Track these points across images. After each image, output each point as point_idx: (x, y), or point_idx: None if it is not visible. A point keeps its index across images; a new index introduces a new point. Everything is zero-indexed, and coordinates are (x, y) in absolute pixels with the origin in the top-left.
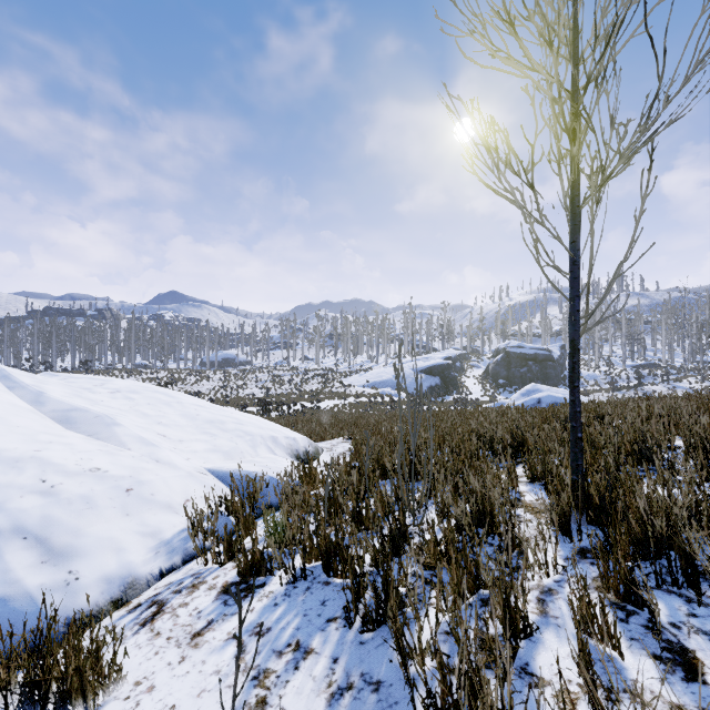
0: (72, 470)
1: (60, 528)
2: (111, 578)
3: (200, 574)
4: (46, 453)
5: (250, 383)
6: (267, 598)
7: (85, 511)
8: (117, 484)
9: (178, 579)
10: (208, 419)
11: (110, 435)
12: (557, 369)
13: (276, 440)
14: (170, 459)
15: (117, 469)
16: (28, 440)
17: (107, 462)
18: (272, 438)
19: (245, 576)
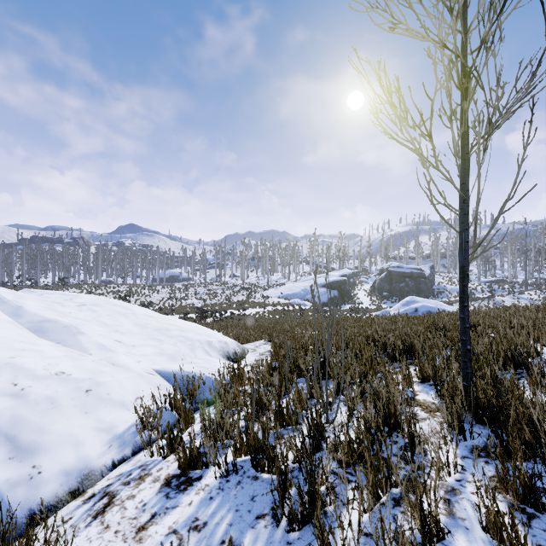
0: (40, 374)
1: (27, 426)
2: (70, 471)
3: (146, 465)
4: (19, 359)
5: (190, 295)
6: (204, 491)
7: (50, 411)
8: (78, 386)
9: (127, 470)
10: (156, 327)
11: (75, 342)
12: (428, 284)
13: (211, 344)
14: (124, 363)
15: (78, 373)
16: (4, 349)
17: (70, 366)
18: (208, 342)
19: (185, 469)
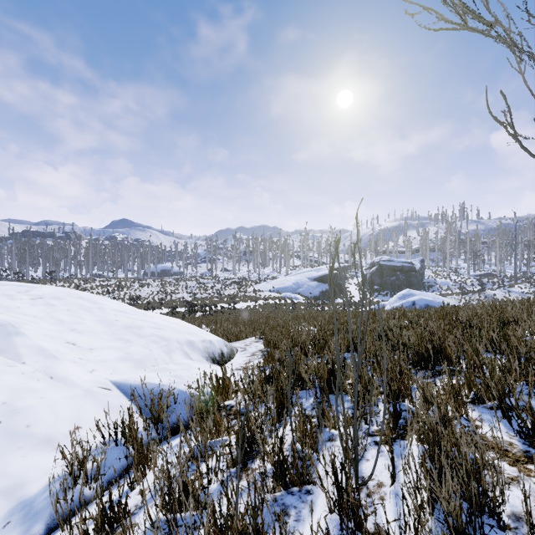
0: None
1: None
2: None
3: None
4: None
5: (181, 289)
6: None
7: None
8: None
9: None
10: (125, 325)
11: (7, 346)
12: (418, 278)
13: (193, 344)
14: (67, 374)
15: None
16: None
17: None
18: (188, 342)
19: None
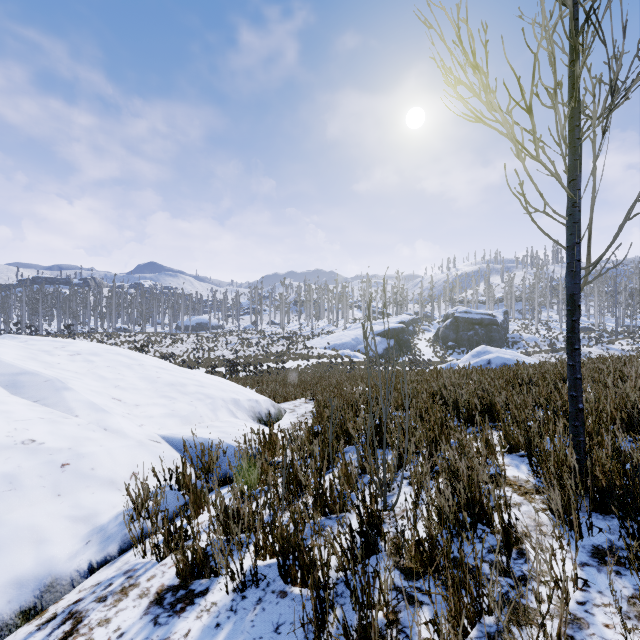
0: (0, 443)
1: None
2: (24, 580)
3: (134, 571)
4: None
5: (220, 345)
6: (208, 614)
7: (6, 494)
8: (50, 458)
9: (107, 578)
10: (168, 382)
11: (58, 400)
12: (501, 333)
13: (238, 403)
14: (120, 427)
15: (54, 441)
16: None
17: (45, 432)
18: (234, 401)
19: (185, 578)
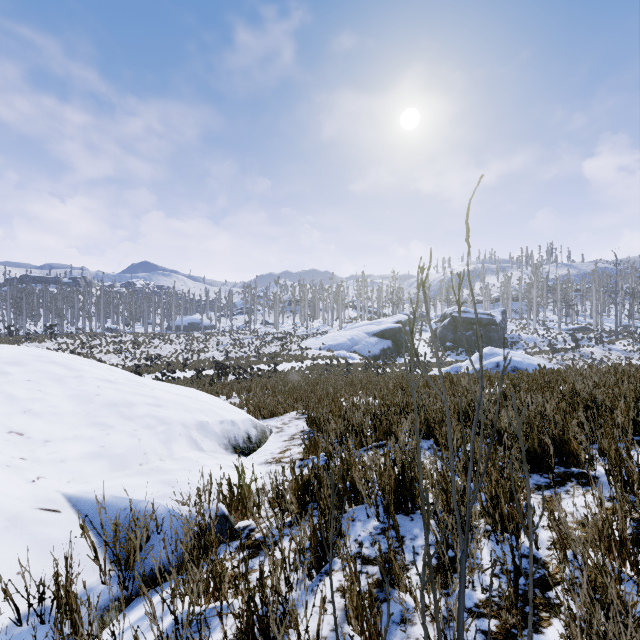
0: None
1: None
2: None
3: None
4: None
5: (211, 346)
6: None
7: None
8: None
9: None
10: (109, 401)
11: None
12: (499, 333)
13: (206, 427)
14: None
15: None
16: None
17: None
18: (199, 425)
19: None
